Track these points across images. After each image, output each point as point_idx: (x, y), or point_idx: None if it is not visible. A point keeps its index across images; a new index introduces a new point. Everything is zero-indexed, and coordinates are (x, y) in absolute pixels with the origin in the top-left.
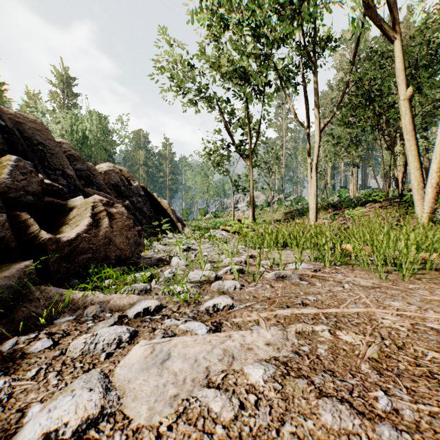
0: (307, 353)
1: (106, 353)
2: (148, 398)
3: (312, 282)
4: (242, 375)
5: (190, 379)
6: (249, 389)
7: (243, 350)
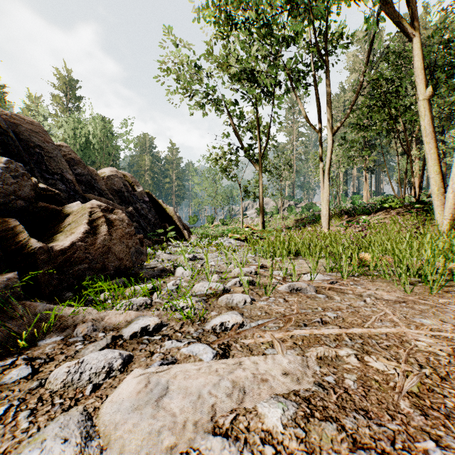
0: (333, 385)
1: (93, 384)
2: (139, 449)
3: (330, 296)
4: (255, 417)
5: (191, 423)
6: (264, 437)
7: (256, 382)
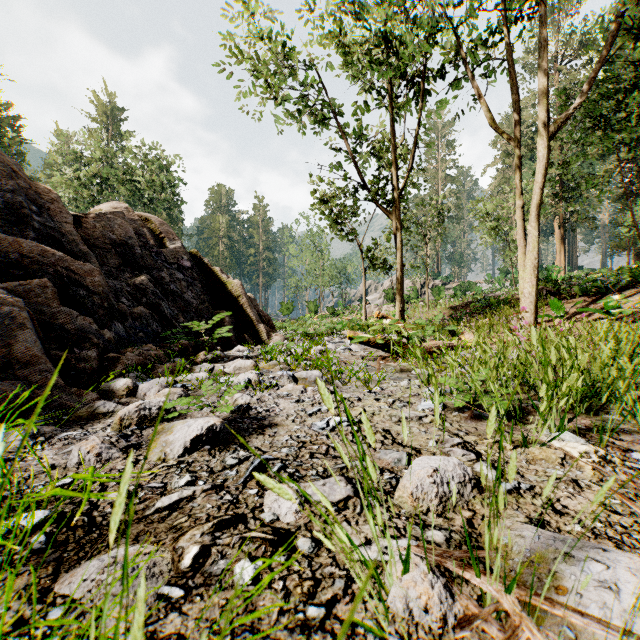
0: None
1: None
2: None
3: None
4: None
5: None
6: None
7: None
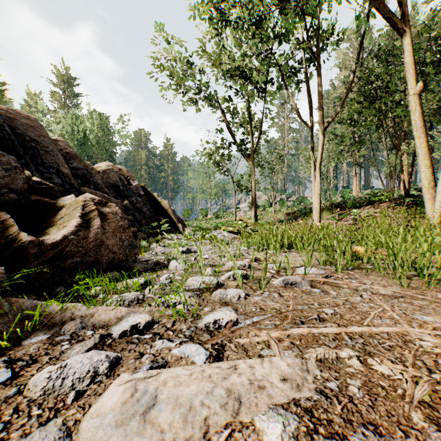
0: (336, 392)
1: (76, 391)
2: None
3: (325, 290)
4: (253, 432)
5: (181, 440)
6: None
7: (253, 389)
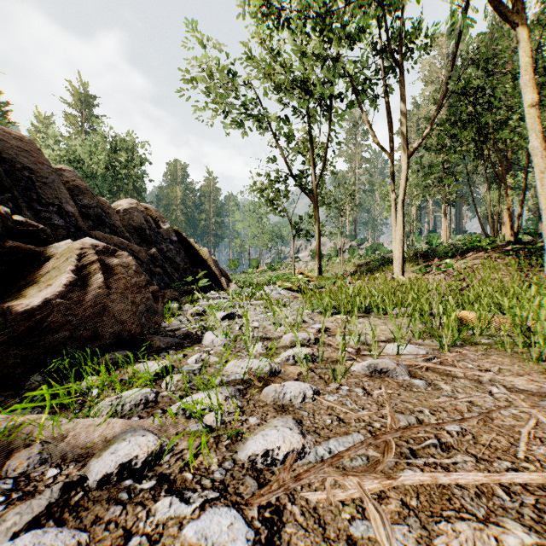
0: None
1: None
2: None
3: (432, 382)
4: None
5: None
6: None
7: None
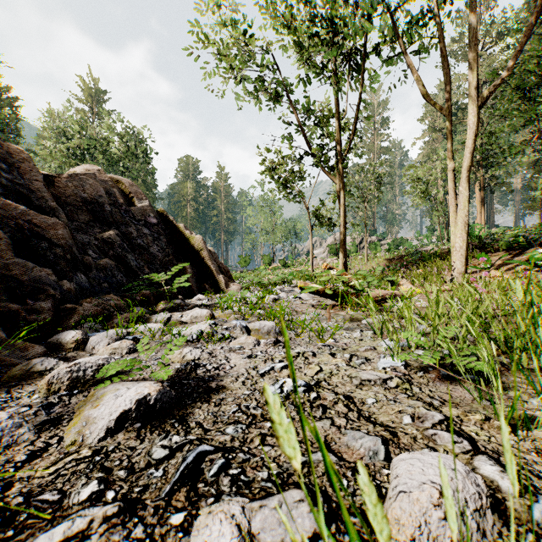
0: None
1: None
2: None
3: None
4: None
5: None
6: None
7: None
